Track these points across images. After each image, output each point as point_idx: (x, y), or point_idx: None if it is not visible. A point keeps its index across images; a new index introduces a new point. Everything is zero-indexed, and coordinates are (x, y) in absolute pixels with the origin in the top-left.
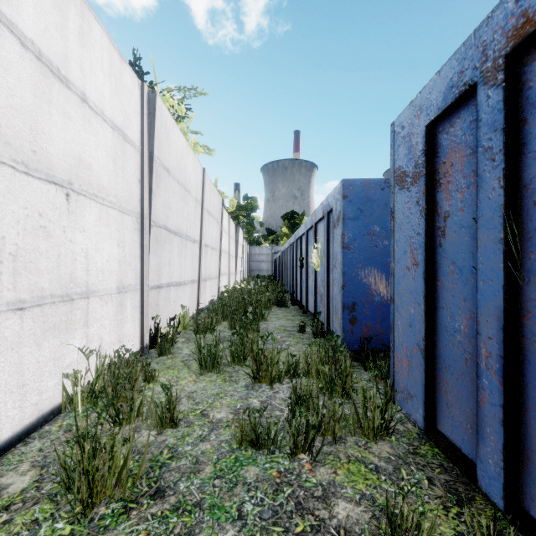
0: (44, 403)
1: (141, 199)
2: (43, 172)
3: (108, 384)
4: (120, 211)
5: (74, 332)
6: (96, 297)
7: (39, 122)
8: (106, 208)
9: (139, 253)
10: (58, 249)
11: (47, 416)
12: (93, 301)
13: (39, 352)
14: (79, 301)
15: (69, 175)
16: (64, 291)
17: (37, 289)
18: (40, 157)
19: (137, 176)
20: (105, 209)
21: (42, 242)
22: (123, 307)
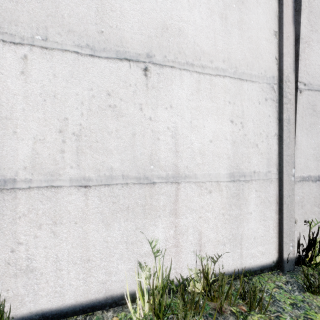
0: (114, 284)
1: (278, 58)
2: (112, 51)
3: (189, 300)
4: (235, 79)
5: (155, 218)
6: (191, 183)
7: (108, 2)
8: (209, 77)
9: (275, 131)
10: (132, 129)
11: (117, 299)
12: (186, 187)
13: (108, 231)
14: (164, 185)
15: (148, 48)
16: (140, 173)
17: (105, 168)
18: (109, 36)
19: (271, 29)
20: (206, 79)
21: (111, 122)
22: (241, 200)
